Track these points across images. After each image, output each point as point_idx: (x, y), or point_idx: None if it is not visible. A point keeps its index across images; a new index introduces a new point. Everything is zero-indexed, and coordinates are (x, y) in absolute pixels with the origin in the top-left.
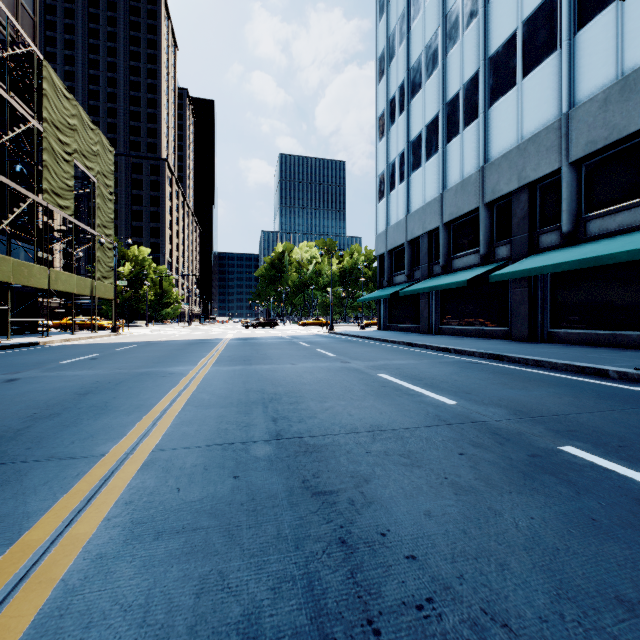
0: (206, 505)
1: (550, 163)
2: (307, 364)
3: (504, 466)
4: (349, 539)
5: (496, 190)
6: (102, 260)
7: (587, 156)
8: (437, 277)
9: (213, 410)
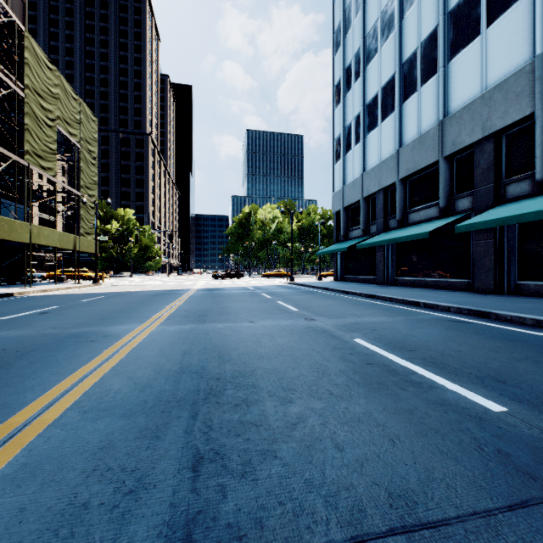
0: None
1: (520, 109)
2: (267, 322)
3: None
4: None
5: (457, 142)
6: (85, 218)
7: None
8: (393, 231)
9: (104, 424)
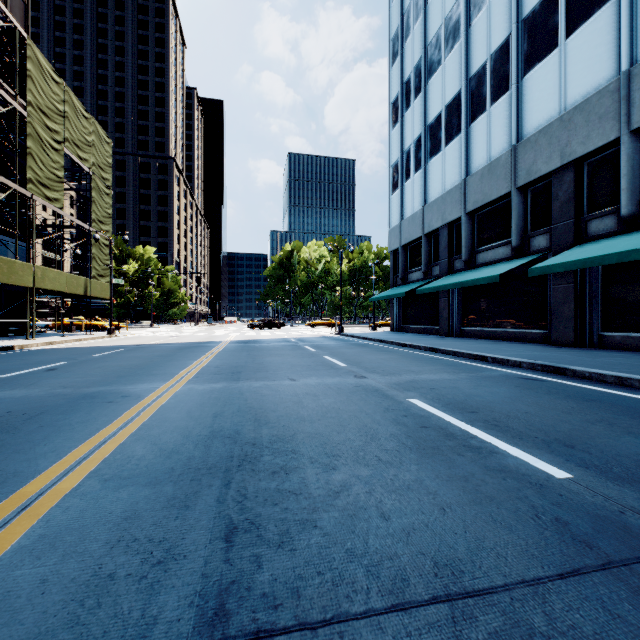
0: None
1: (604, 133)
2: (311, 380)
3: None
4: None
5: (532, 171)
6: (98, 257)
7: None
8: (459, 273)
9: (127, 494)
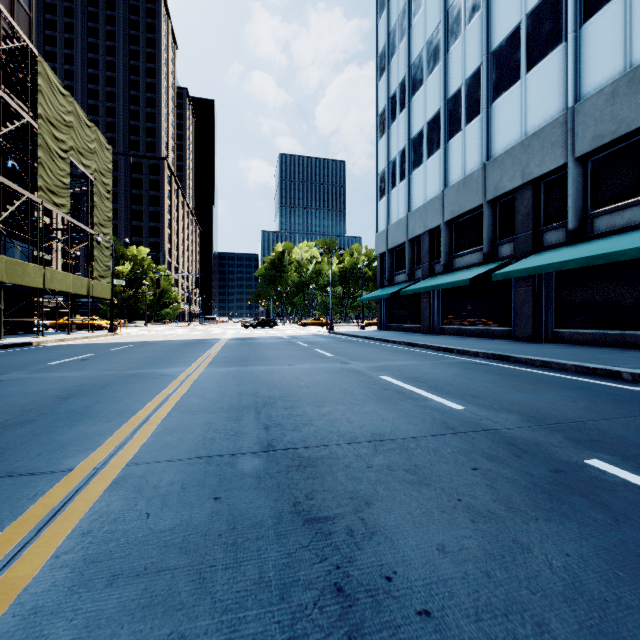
0: (177, 536)
1: (555, 159)
2: (305, 365)
3: (525, 484)
4: (347, 585)
5: (499, 187)
6: (99, 259)
7: (594, 151)
8: (438, 276)
9: (201, 416)
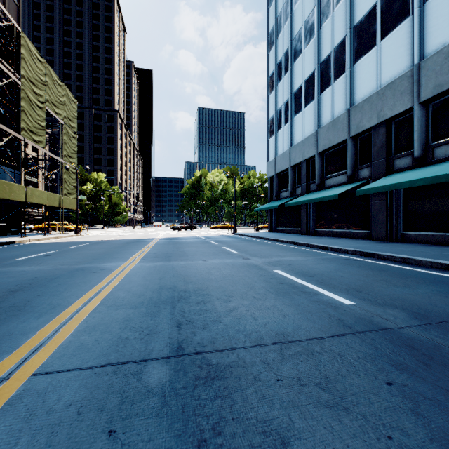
0: None
1: (404, 103)
2: (215, 260)
3: None
4: None
5: (360, 126)
6: (68, 181)
7: (434, 97)
8: (313, 192)
9: (122, 311)
